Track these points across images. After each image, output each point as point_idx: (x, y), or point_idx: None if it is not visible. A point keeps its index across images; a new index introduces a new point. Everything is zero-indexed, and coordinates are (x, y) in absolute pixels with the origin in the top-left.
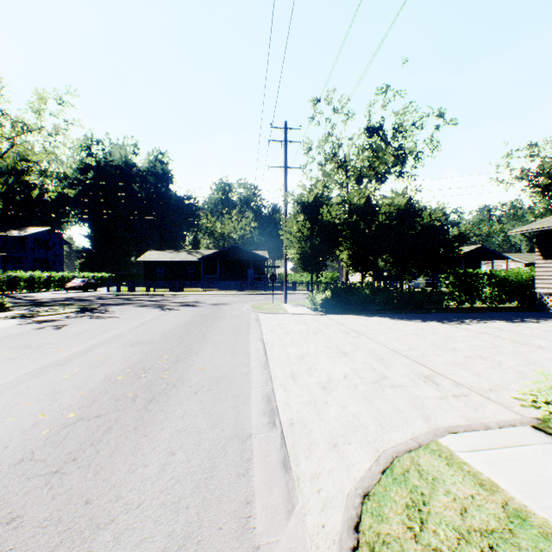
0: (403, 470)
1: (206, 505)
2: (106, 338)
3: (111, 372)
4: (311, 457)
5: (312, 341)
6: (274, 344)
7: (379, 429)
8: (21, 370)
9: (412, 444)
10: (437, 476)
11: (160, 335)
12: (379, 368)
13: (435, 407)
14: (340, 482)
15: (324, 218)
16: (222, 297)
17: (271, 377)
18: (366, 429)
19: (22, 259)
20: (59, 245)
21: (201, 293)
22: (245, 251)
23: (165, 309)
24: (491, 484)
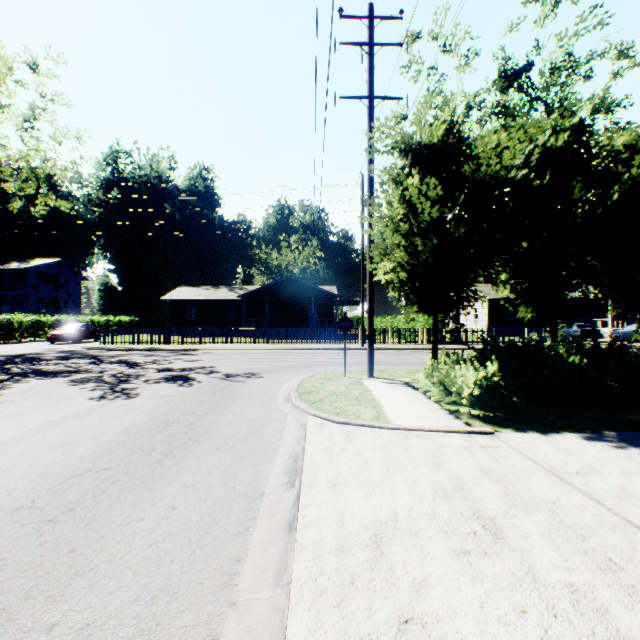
0: None
1: None
2: None
3: None
4: None
5: None
6: None
7: None
8: None
9: None
10: None
11: None
12: None
13: None
14: None
15: (481, 169)
16: (259, 357)
17: None
18: None
19: (22, 298)
20: (73, 281)
21: (231, 347)
22: (304, 285)
23: (112, 391)
24: None
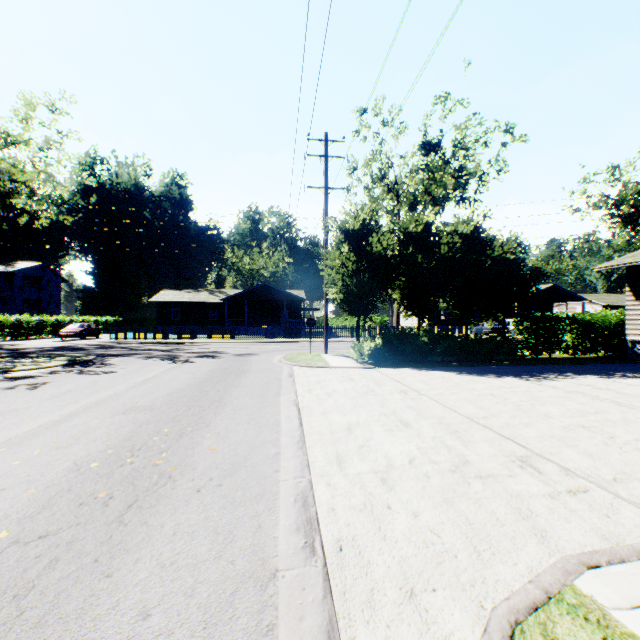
0: None
1: None
2: (92, 402)
3: (85, 455)
4: (374, 622)
5: (362, 405)
6: (312, 410)
7: (474, 558)
8: None
9: (536, 593)
10: None
11: (165, 398)
12: (456, 446)
13: (549, 513)
14: None
15: (374, 249)
16: (250, 346)
17: (308, 462)
18: (455, 560)
19: (9, 299)
20: (54, 283)
21: (224, 341)
22: (277, 290)
23: (177, 361)
24: None
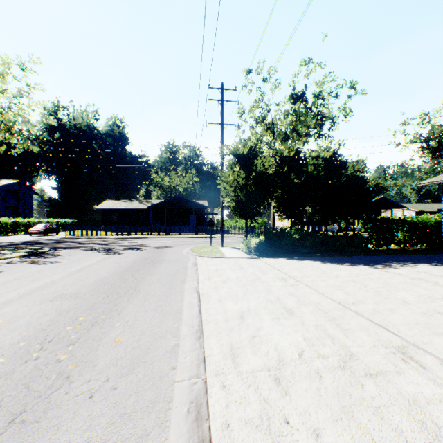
0: None
1: None
2: (29, 289)
3: None
4: None
5: (251, 292)
6: (210, 297)
7: None
8: None
9: None
10: None
11: (90, 285)
12: (338, 336)
13: None
14: None
15: (258, 168)
16: (167, 241)
17: (204, 356)
18: None
19: None
20: (28, 195)
21: (148, 237)
22: (188, 200)
23: (110, 252)
24: None
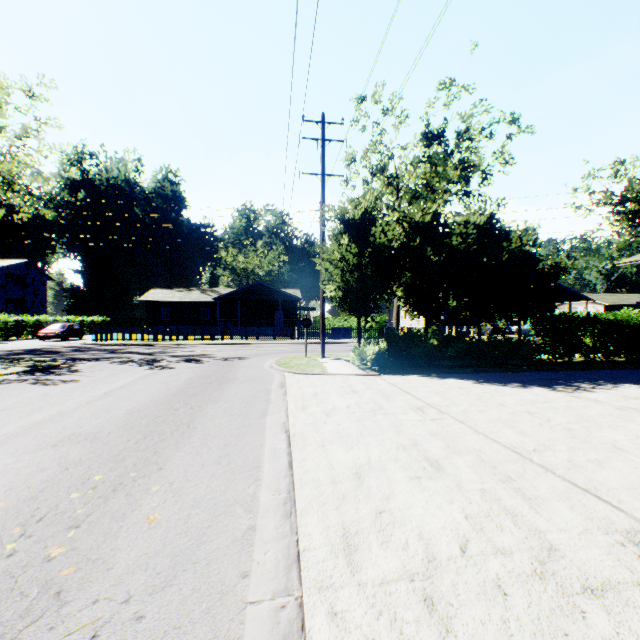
0: None
1: None
2: (23, 426)
3: None
4: None
5: (371, 431)
6: (307, 439)
7: None
8: None
9: None
10: None
11: (119, 419)
12: (521, 511)
13: None
14: None
15: (377, 240)
16: (240, 348)
17: (297, 550)
18: None
19: None
20: (39, 281)
21: (214, 342)
22: (272, 289)
23: (155, 366)
24: None
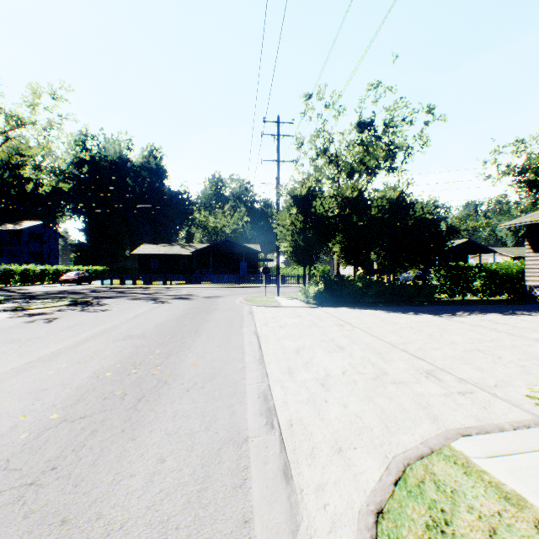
0: (417, 481)
1: (199, 525)
2: (97, 332)
3: (100, 367)
4: (314, 464)
5: (307, 334)
6: (269, 338)
7: (385, 431)
8: (6, 366)
9: (424, 449)
10: (456, 488)
11: (153, 329)
12: (378, 363)
13: (442, 406)
14: (348, 495)
15: (317, 211)
16: (215, 290)
17: (266, 373)
18: (371, 432)
19: (17, 252)
20: (53, 239)
21: (194, 286)
22: (238, 245)
23: (158, 302)
24: (517, 497)
